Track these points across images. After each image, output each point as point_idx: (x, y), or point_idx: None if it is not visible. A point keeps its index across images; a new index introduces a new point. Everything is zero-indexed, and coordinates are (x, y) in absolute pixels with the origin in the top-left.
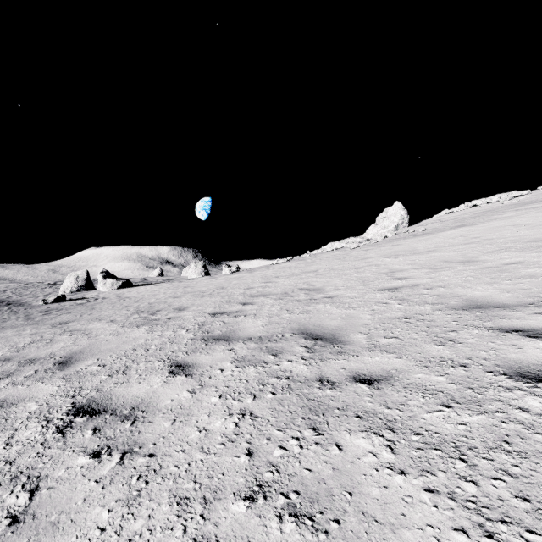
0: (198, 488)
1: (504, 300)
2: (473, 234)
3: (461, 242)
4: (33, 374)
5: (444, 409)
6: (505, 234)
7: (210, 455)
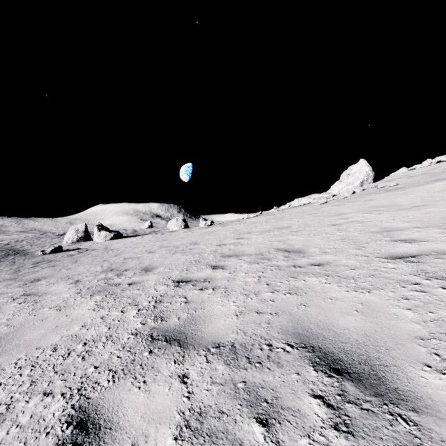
0: None
1: None
2: None
3: None
4: None
5: None
6: None
7: None
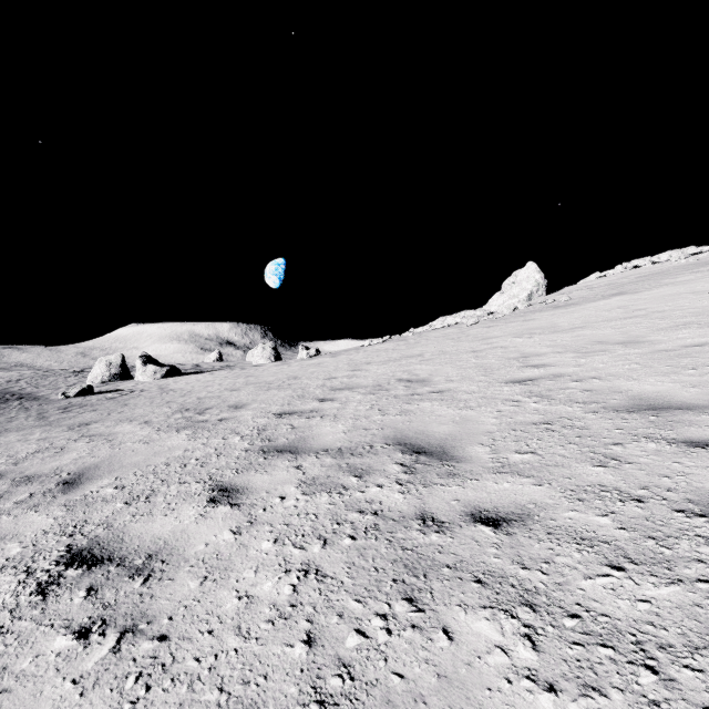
0: (224, 702)
1: (689, 398)
2: (637, 304)
3: (619, 316)
4: (27, 499)
5: (612, 573)
6: (681, 304)
7: (249, 641)
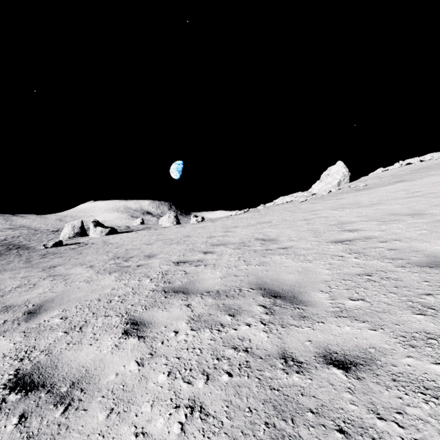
0: None
1: None
2: (414, 188)
3: (403, 196)
4: (0, 325)
5: None
6: None
7: None
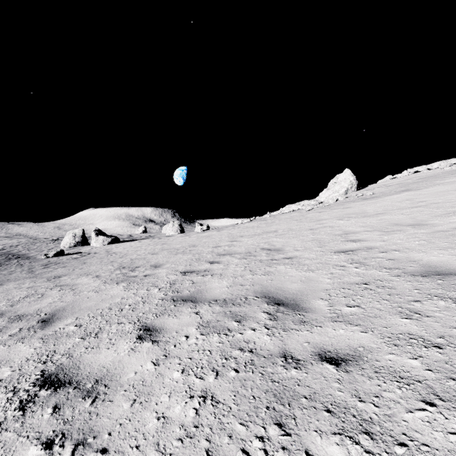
0: None
1: None
2: (419, 198)
3: (408, 206)
4: (17, 333)
5: (426, 407)
6: (450, 198)
7: None
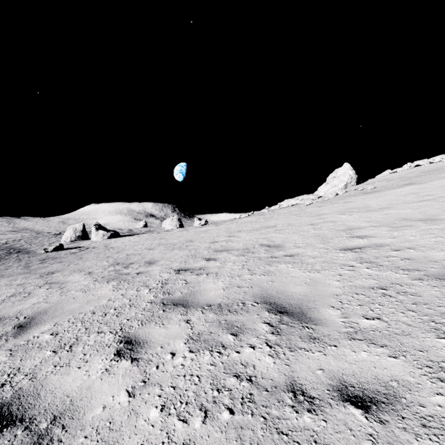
0: None
1: None
2: (425, 191)
3: (414, 200)
4: None
5: None
6: None
7: None
